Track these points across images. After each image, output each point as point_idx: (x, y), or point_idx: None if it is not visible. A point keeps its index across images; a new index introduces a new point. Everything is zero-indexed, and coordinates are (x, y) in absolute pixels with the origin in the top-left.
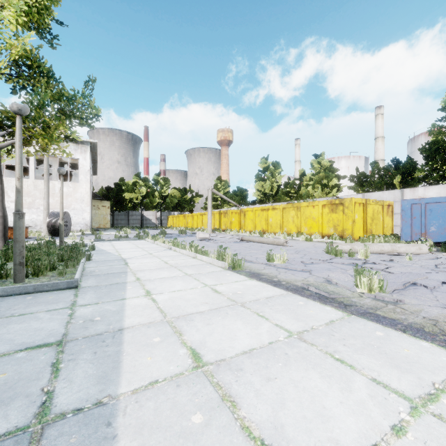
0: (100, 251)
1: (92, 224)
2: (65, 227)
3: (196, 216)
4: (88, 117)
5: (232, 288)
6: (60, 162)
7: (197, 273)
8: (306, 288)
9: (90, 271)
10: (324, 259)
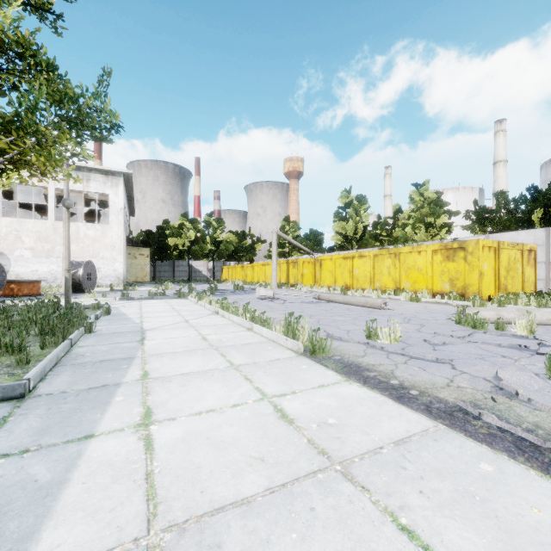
0: (116, 317)
1: (127, 277)
2: (89, 281)
3: (257, 267)
4: (102, 126)
5: (315, 407)
6: (89, 200)
7: (250, 363)
8: (473, 413)
9: (76, 355)
10: (460, 335)
